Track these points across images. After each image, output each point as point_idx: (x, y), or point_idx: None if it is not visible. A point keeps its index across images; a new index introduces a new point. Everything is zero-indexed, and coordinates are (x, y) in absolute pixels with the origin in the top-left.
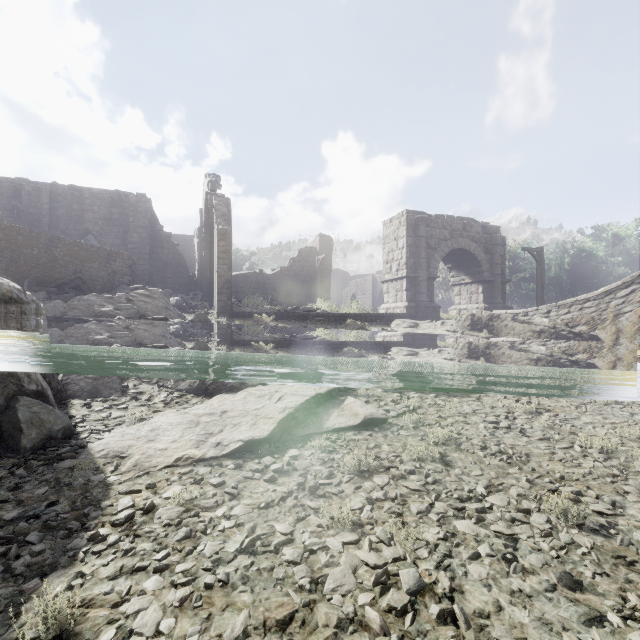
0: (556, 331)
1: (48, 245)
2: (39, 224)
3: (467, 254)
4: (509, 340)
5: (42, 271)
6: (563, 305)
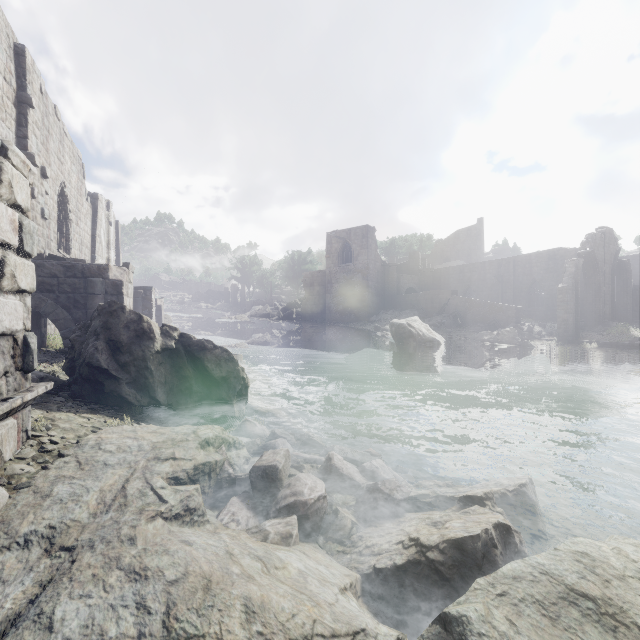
0: None
1: (483, 306)
2: (508, 281)
3: None
4: None
5: (481, 318)
6: None
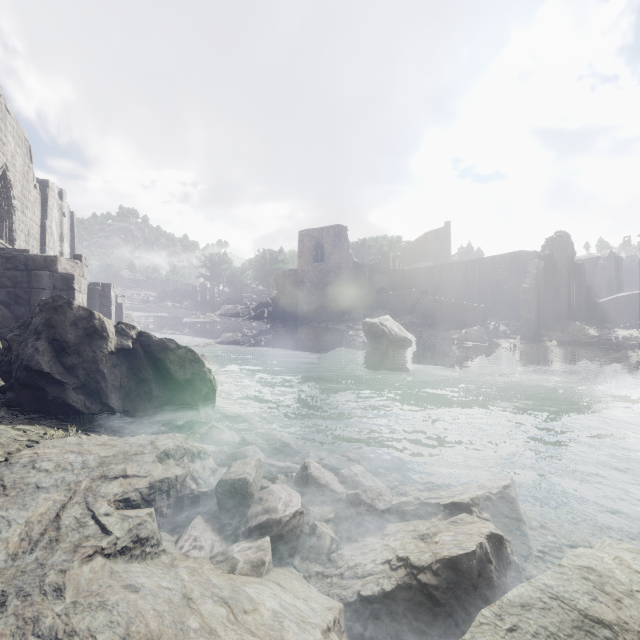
0: None
1: (452, 306)
2: (475, 282)
3: None
4: None
5: (450, 317)
6: None
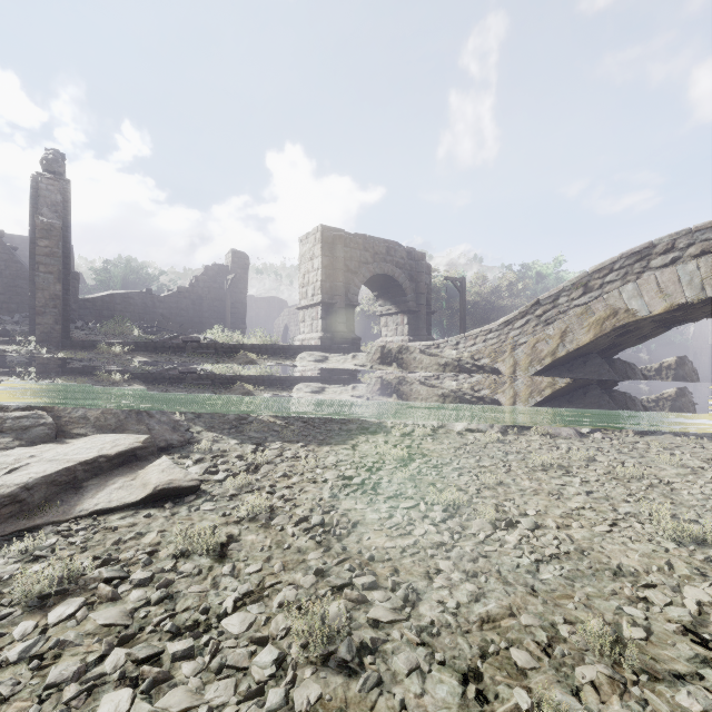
0: (459, 364)
1: None
2: None
3: (392, 281)
4: (417, 375)
5: None
6: (470, 336)
